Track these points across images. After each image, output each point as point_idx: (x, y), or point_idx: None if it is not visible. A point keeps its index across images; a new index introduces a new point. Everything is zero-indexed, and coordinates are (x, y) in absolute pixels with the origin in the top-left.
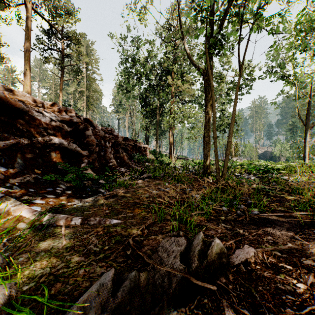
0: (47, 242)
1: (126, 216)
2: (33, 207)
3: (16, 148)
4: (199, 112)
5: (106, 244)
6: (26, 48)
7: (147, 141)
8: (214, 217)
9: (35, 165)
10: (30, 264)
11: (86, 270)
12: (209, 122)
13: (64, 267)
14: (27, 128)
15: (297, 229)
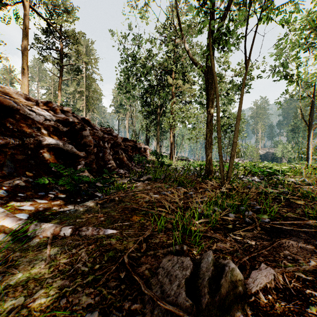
0: (27, 259)
1: (122, 225)
2: (19, 215)
3: (5, 149)
4: (200, 113)
5: (97, 261)
6: (23, 47)
7: (148, 142)
8: (221, 226)
9: (26, 167)
10: (1, 291)
11: (69, 300)
12: (212, 122)
13: (42, 296)
14: (19, 128)
15: (315, 240)
